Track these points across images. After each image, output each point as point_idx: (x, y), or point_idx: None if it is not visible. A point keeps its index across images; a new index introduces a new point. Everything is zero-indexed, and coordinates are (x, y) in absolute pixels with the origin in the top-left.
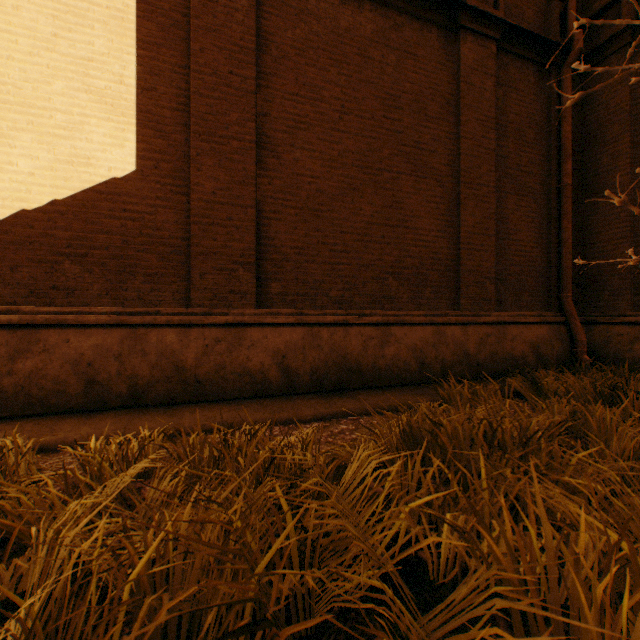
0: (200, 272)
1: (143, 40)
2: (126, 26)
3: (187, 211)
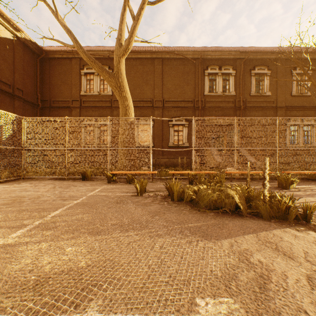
0: None
1: None
2: None
3: None
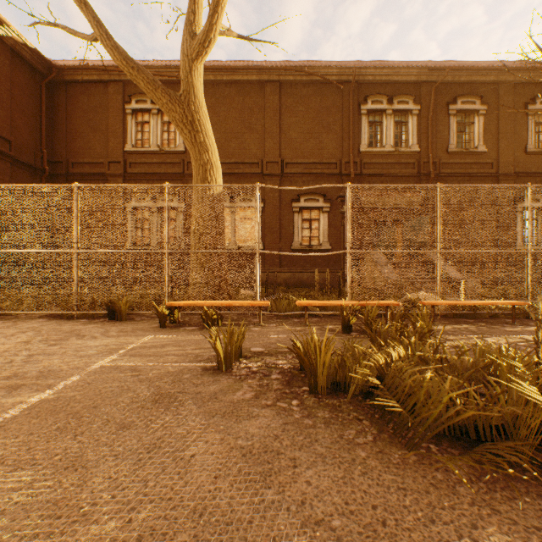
0: None
1: None
2: None
3: None
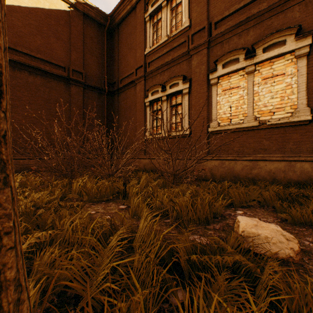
0: None
1: None
2: None
3: None
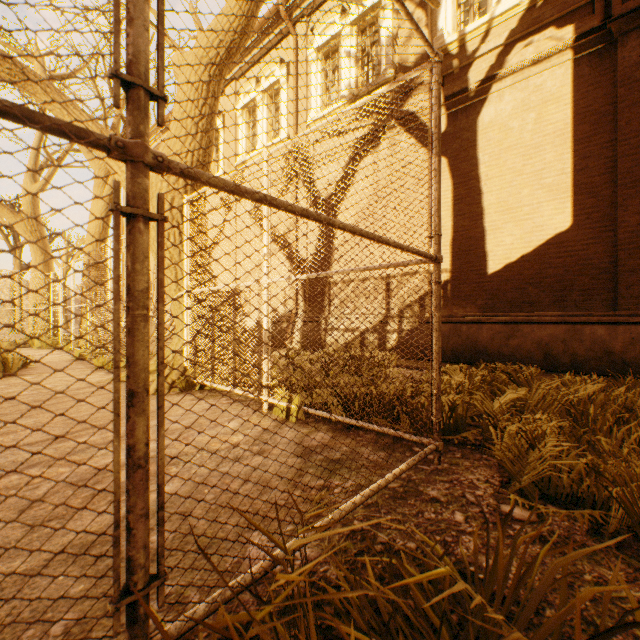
0: (624, 285)
1: (577, 139)
2: (565, 137)
3: (612, 242)
